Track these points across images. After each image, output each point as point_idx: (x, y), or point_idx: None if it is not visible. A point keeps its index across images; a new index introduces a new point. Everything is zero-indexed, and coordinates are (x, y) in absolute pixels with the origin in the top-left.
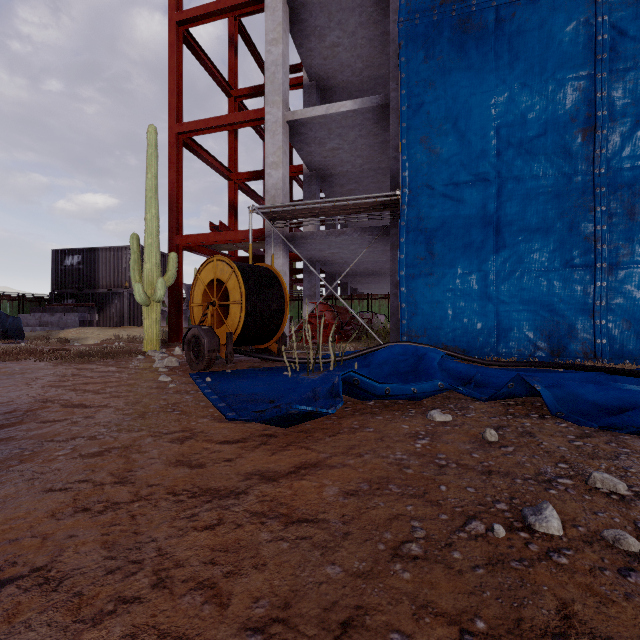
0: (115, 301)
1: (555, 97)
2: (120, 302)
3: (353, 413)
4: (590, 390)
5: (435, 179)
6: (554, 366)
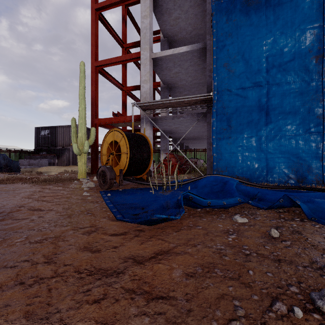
0: (65, 153)
1: (300, 39)
2: (68, 153)
3: (189, 216)
4: None
5: (232, 86)
6: (302, 188)
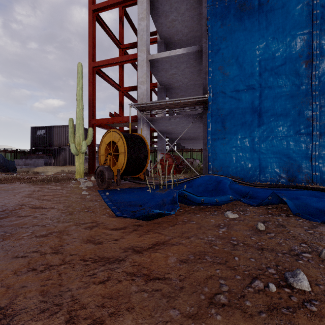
0: (62, 153)
1: (290, 44)
2: (64, 153)
3: (184, 213)
4: (314, 201)
5: (226, 88)
6: (291, 187)
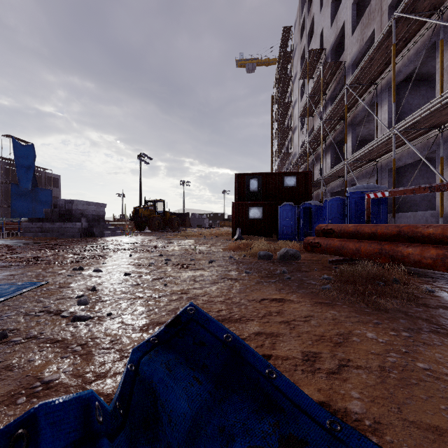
0: None
1: None
2: None
3: None
4: None
5: None
6: None
